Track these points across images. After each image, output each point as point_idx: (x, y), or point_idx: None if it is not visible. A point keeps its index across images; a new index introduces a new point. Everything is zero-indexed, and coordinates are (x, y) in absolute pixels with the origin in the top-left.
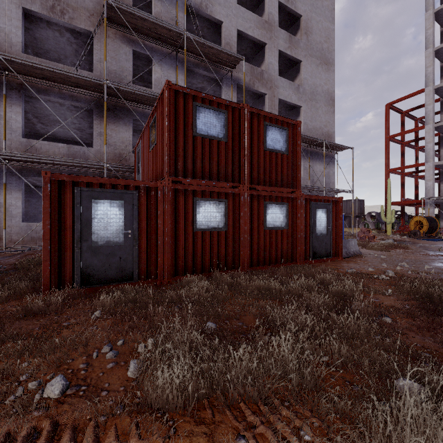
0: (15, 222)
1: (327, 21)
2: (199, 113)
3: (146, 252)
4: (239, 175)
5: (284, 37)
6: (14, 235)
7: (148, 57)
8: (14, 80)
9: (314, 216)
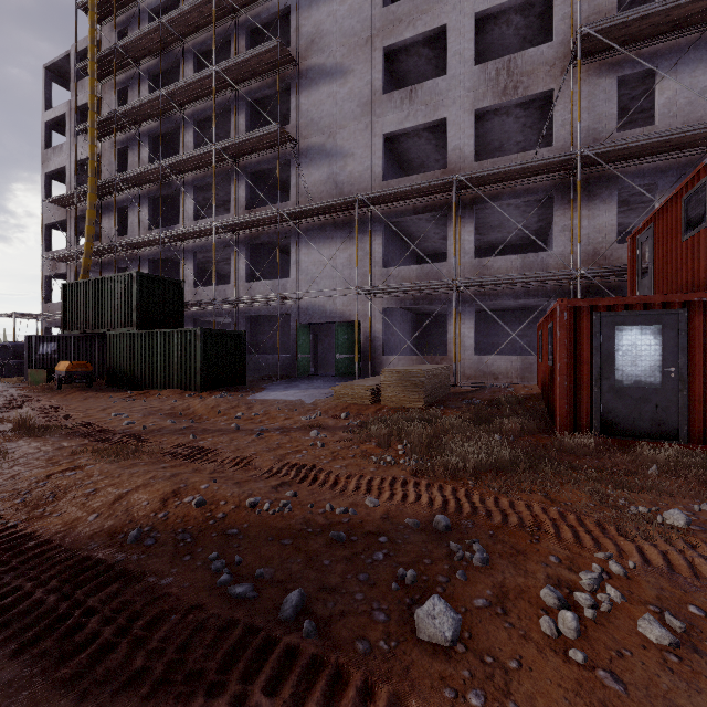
0: (468, 355)
1: None
2: None
3: (702, 401)
4: None
5: None
6: (466, 369)
7: (646, 73)
8: (467, 197)
9: None
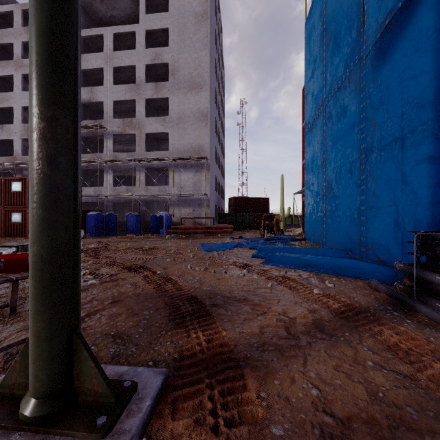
0: None
1: (198, 51)
2: None
3: None
4: (1, 203)
5: (150, 87)
6: None
7: None
8: (20, 167)
9: None
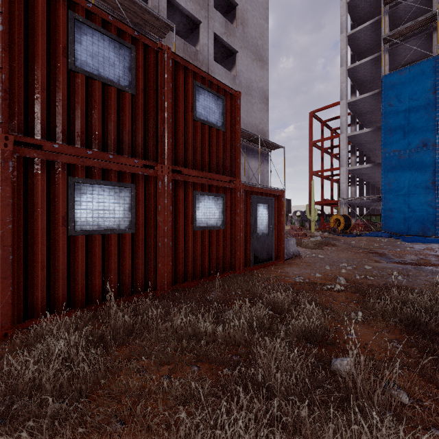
0: None
1: (262, 18)
2: (81, 33)
3: None
4: (155, 149)
5: (220, 20)
6: None
7: None
8: None
9: (255, 212)
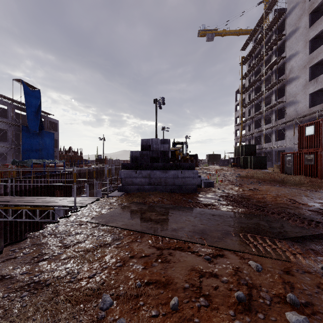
0: None
1: None
2: (306, 129)
3: (294, 169)
4: (319, 145)
5: None
6: None
7: None
8: None
9: None
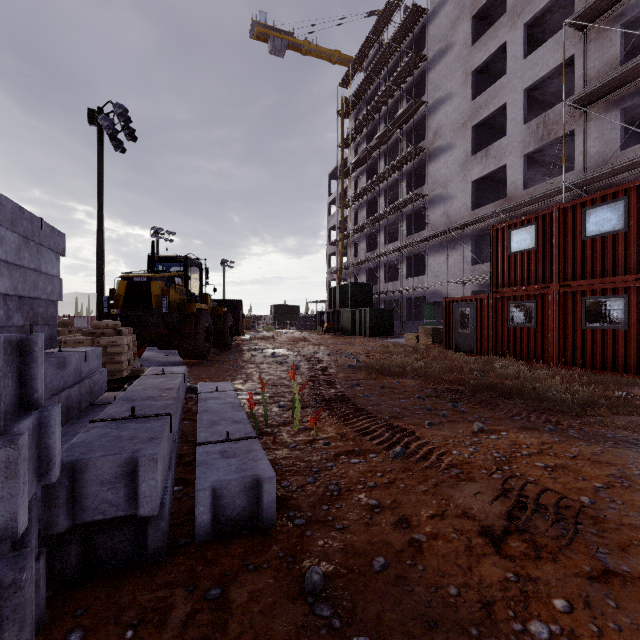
0: None
1: None
2: (513, 236)
3: (480, 338)
4: (549, 275)
5: None
6: None
7: None
8: (519, 214)
9: None
